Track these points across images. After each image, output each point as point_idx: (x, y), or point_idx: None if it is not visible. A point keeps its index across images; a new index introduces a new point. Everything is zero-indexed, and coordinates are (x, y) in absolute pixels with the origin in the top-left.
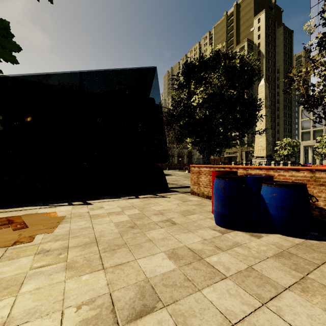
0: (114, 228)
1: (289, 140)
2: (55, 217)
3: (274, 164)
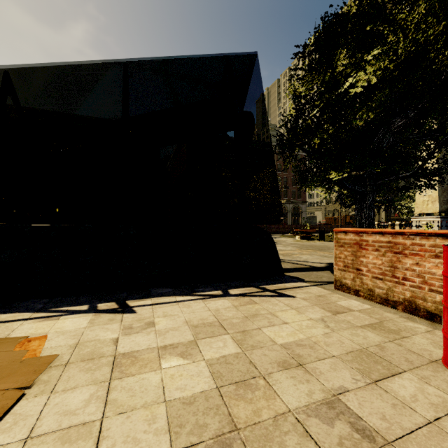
0: (165, 447)
1: None
2: (30, 359)
3: None
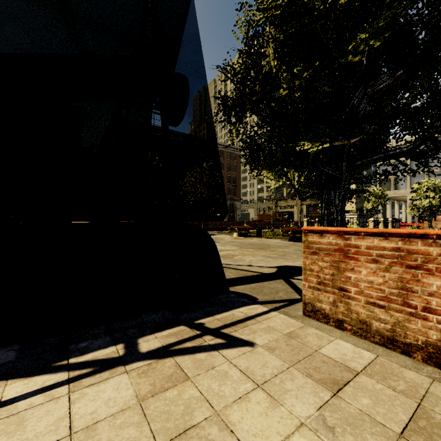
0: None
1: (373, 189)
2: None
3: (373, 222)
